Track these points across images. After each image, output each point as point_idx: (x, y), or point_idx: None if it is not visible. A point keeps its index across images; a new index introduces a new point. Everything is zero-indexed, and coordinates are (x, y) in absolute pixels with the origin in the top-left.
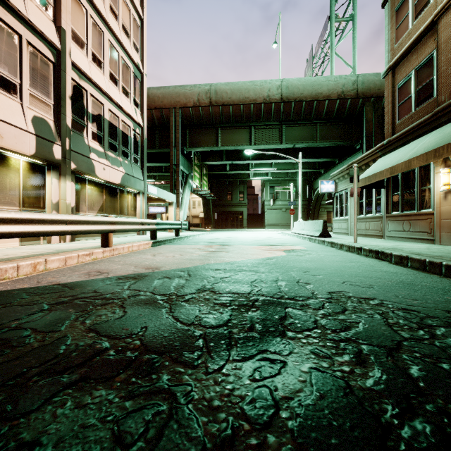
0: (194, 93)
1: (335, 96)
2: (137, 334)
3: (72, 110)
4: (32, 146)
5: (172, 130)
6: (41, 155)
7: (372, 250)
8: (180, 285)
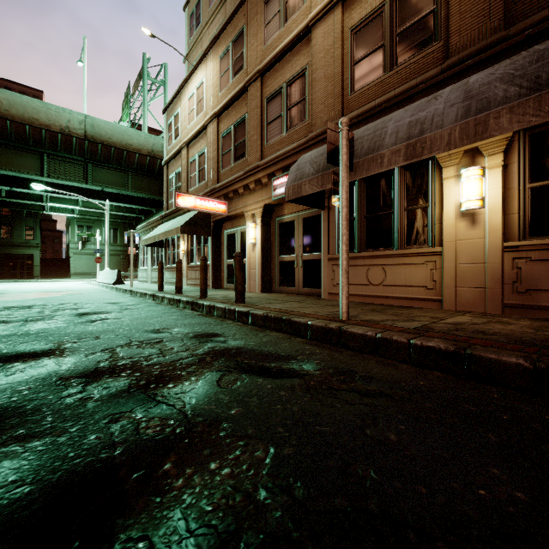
0: None
1: (146, 153)
2: None
3: None
4: None
5: None
6: None
7: (130, 290)
8: None
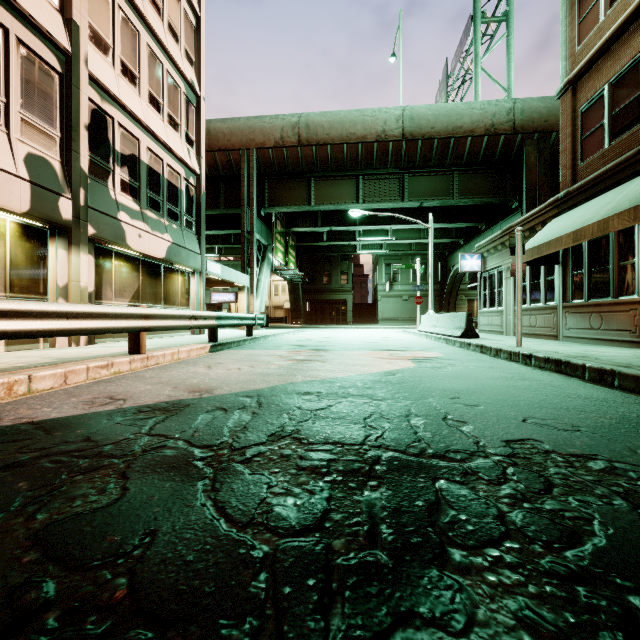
0: (275, 127)
1: (482, 132)
2: (130, 555)
3: (89, 147)
4: (24, 200)
5: (243, 182)
6: (39, 213)
7: (550, 359)
8: (241, 426)
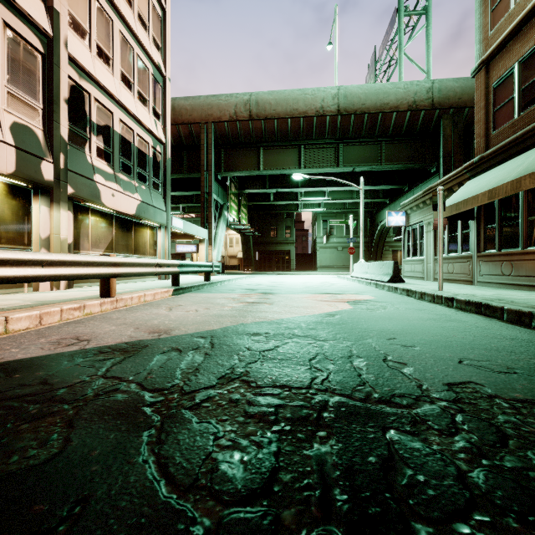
0: (230, 104)
1: (405, 107)
2: (53, 532)
3: (69, 118)
4: (10, 162)
5: (203, 150)
6: (23, 174)
7: (470, 302)
8: (193, 367)
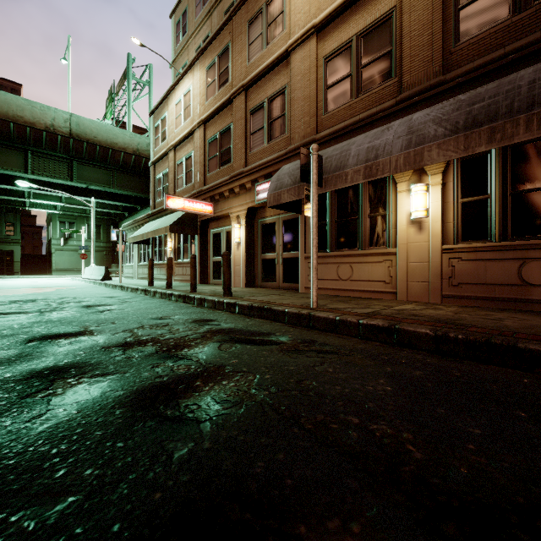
0: None
1: (131, 151)
2: None
3: None
4: None
5: None
6: None
7: (120, 285)
8: None
